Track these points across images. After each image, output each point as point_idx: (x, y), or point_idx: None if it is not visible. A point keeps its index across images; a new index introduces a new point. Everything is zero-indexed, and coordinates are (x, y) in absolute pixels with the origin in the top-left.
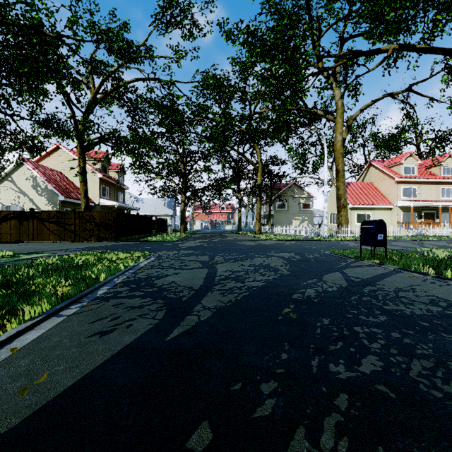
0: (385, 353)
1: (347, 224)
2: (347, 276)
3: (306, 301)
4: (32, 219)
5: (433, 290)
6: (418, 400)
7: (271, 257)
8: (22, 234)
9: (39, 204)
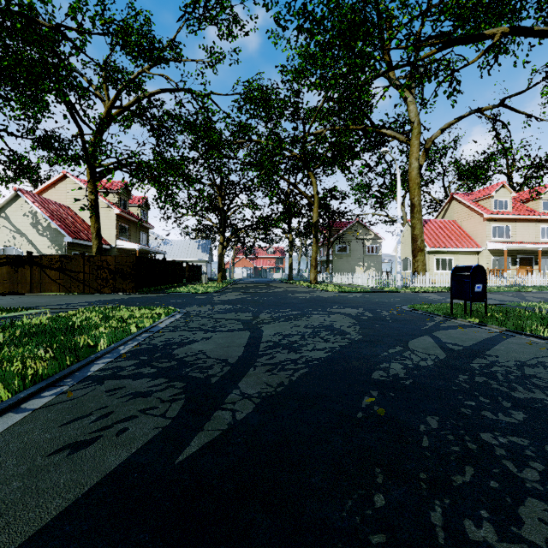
0: None
1: (425, 271)
2: (441, 342)
3: (393, 383)
4: (29, 266)
5: None
6: None
7: (333, 314)
8: (18, 284)
9: (40, 246)
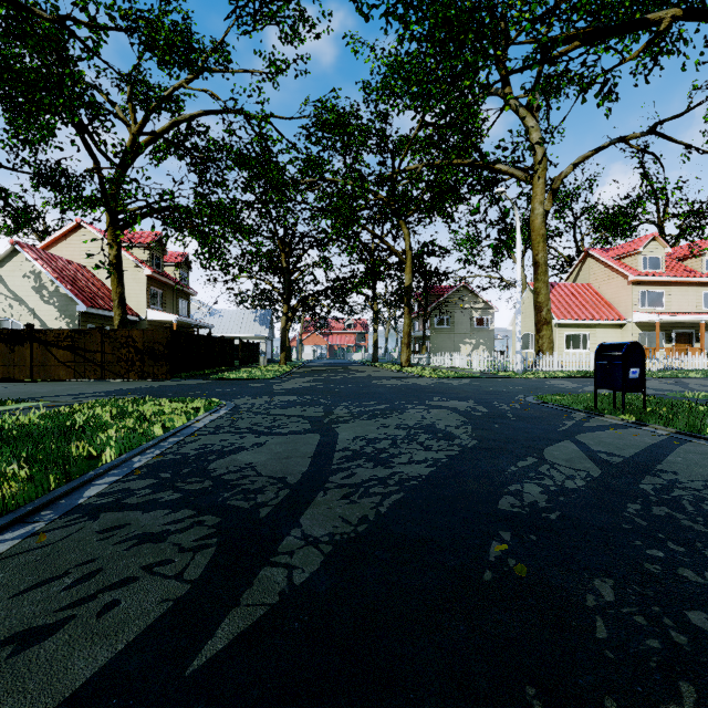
0: None
1: (552, 350)
2: (590, 451)
3: (532, 518)
4: (29, 343)
5: None
6: None
7: (435, 409)
8: (14, 368)
9: (45, 318)
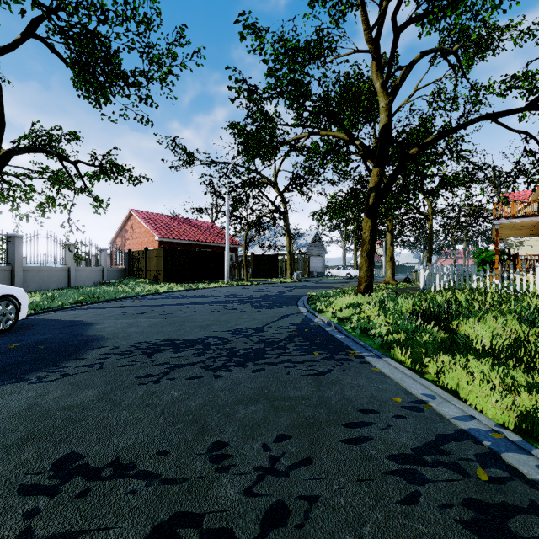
0: None
1: None
2: None
3: None
4: None
5: None
6: None
7: None
8: None
9: None
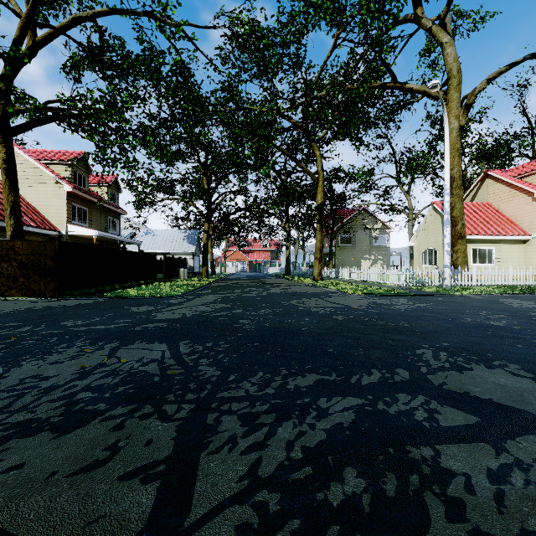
0: None
1: (466, 265)
2: None
3: None
4: None
5: None
6: None
7: (518, 440)
8: None
9: None
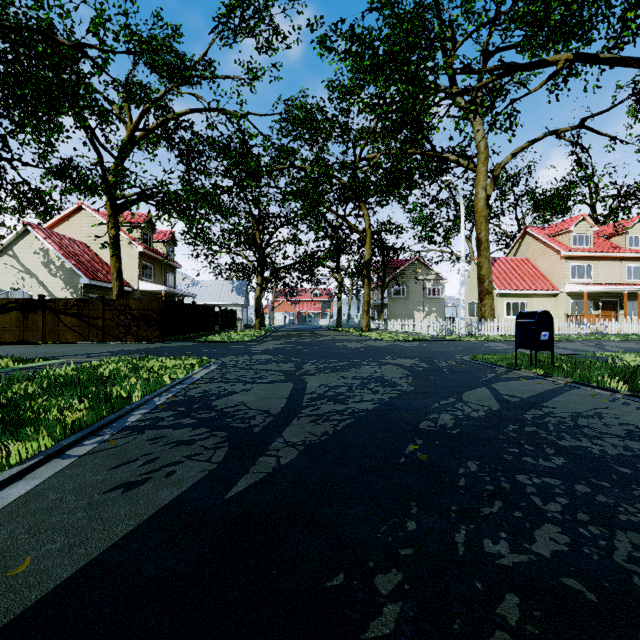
0: (570, 520)
1: (493, 317)
2: (498, 394)
3: (440, 433)
4: (41, 311)
5: (629, 416)
6: (635, 605)
7: (385, 365)
8: (28, 332)
9: (52, 289)
